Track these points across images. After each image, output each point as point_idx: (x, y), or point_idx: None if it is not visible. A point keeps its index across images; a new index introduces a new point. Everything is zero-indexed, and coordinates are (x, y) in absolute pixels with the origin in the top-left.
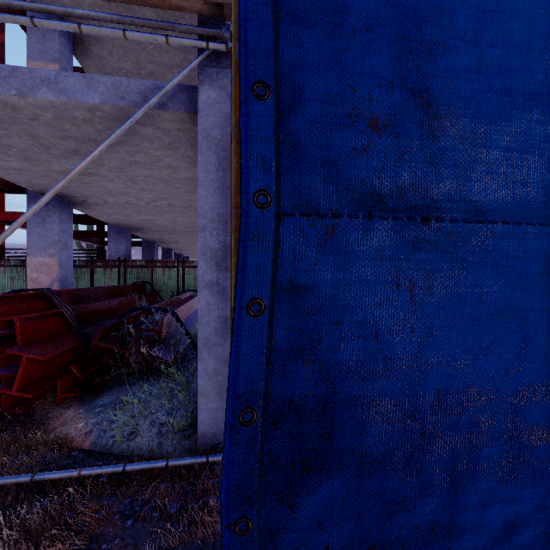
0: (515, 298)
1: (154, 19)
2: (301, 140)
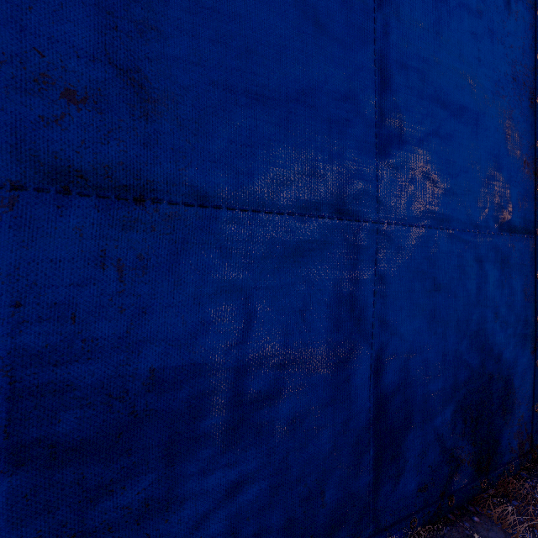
0: (239, 278)
1: None
2: None
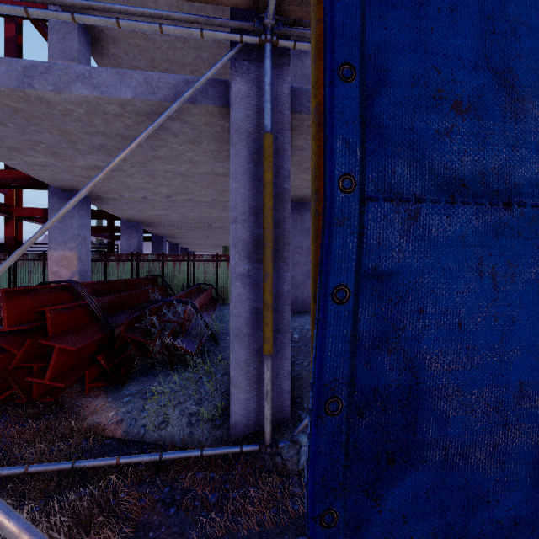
0: None
1: None
2: (385, 123)
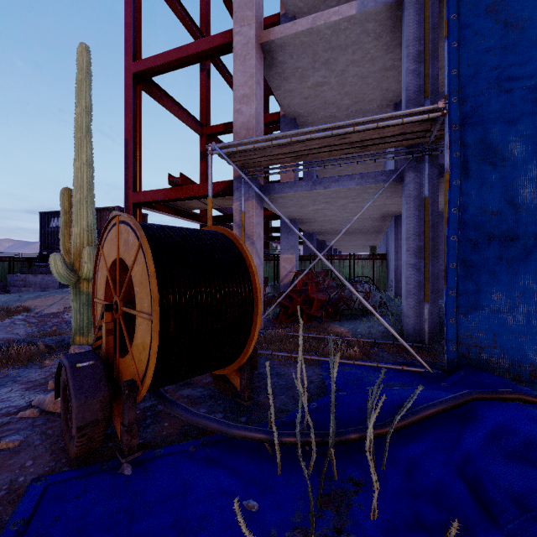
0: None
1: (348, 103)
2: (467, 221)
